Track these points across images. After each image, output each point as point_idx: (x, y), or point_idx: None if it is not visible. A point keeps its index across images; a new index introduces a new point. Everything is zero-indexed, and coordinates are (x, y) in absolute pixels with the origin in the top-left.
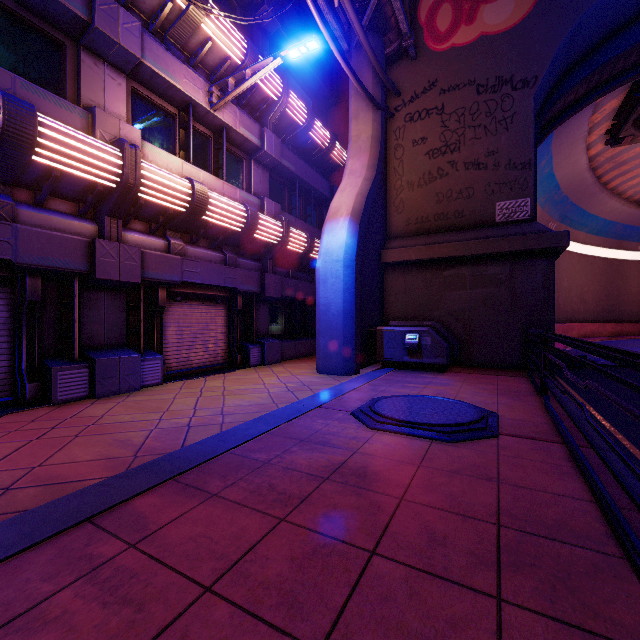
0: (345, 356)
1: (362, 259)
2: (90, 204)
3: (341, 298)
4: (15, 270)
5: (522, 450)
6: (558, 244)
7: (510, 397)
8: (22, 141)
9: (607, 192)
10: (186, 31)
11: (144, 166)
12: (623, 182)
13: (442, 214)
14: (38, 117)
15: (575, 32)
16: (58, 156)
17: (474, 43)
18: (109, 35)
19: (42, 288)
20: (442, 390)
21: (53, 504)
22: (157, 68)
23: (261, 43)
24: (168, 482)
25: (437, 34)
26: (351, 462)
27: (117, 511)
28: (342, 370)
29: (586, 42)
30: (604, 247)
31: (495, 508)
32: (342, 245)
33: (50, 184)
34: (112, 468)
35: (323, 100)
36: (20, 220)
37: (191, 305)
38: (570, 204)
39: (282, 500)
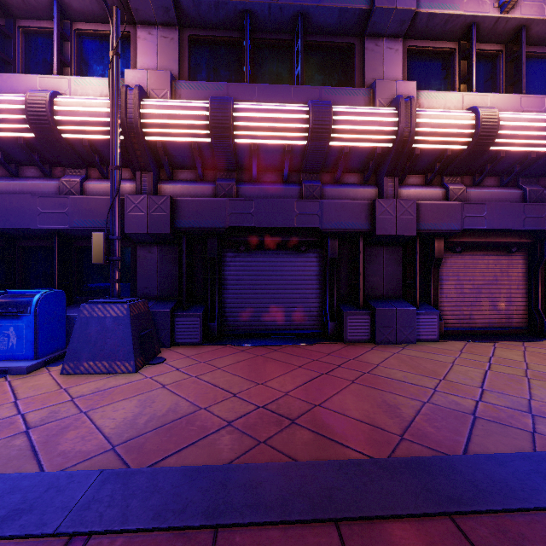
0: None
1: None
2: (371, 170)
3: None
4: (322, 235)
5: None
6: None
7: None
8: (323, 133)
9: None
10: None
11: (418, 114)
12: None
13: None
14: (332, 109)
15: None
16: (346, 135)
17: None
18: (386, 7)
19: (338, 247)
20: None
21: (313, 467)
22: (433, 8)
23: None
24: (442, 519)
25: None
26: None
27: (368, 531)
28: None
29: None
30: None
31: None
32: None
33: (342, 162)
34: (374, 443)
35: None
36: (325, 197)
37: (473, 256)
38: None
39: None
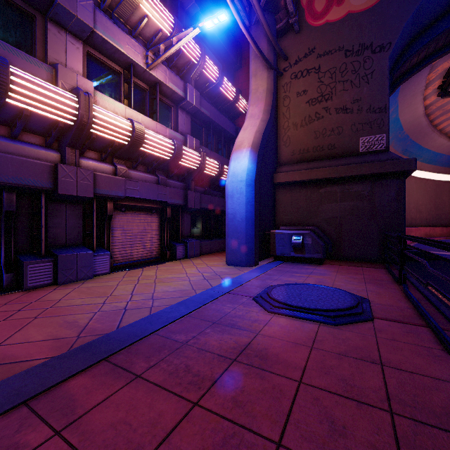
0: (247, 252)
1: (259, 180)
2: (54, 137)
3: (244, 209)
4: None
5: (395, 333)
6: (408, 168)
7: (375, 285)
8: None
9: (437, 132)
10: (128, 9)
11: (95, 109)
12: (449, 124)
13: (319, 147)
14: (10, 68)
15: (420, 9)
16: (27, 99)
17: (343, 19)
18: (68, 9)
19: (17, 201)
20: (322, 279)
21: None
22: (106, 36)
23: (185, 22)
24: (101, 362)
25: (315, 13)
26: (254, 344)
27: (52, 393)
28: (245, 263)
29: (427, 17)
30: (434, 172)
31: (384, 393)
32: (245, 169)
33: (22, 121)
34: (57, 348)
35: (230, 65)
36: None
37: (133, 214)
38: (410, 141)
39: (196, 382)
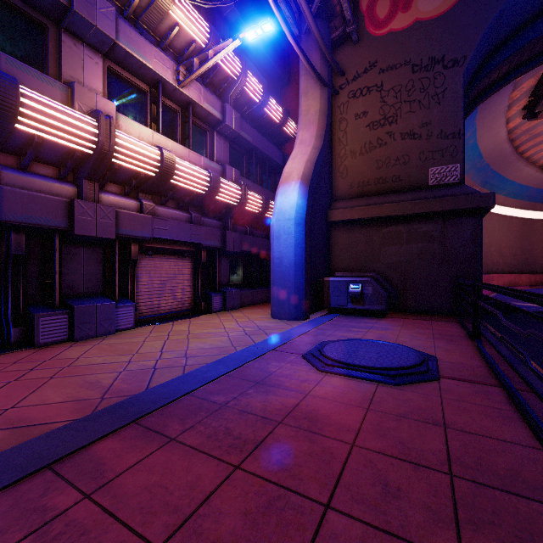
0: (296, 303)
1: (311, 218)
2: (69, 168)
3: (293, 252)
4: (1, 227)
5: (463, 393)
6: (485, 204)
7: (445, 341)
8: (5, 110)
9: (523, 160)
10: (156, 17)
11: (118, 135)
12: (537, 152)
13: (381, 178)
14: (20, 89)
15: (500, 17)
16: (39, 124)
17: (409, 28)
18: (86, 18)
19: (26, 243)
20: (383, 334)
21: (17, 449)
22: (130, 49)
23: (223, 30)
24: (130, 425)
25: (377, 21)
26: (303, 405)
27: (78, 456)
28: (293, 316)
29: (509, 26)
30: (520, 208)
31: (445, 456)
32: (293, 205)
33: (33, 150)
34: (79, 410)
35: (277, 81)
36: (6, 182)
37: (161, 258)
38: (491, 171)
39: (237, 445)
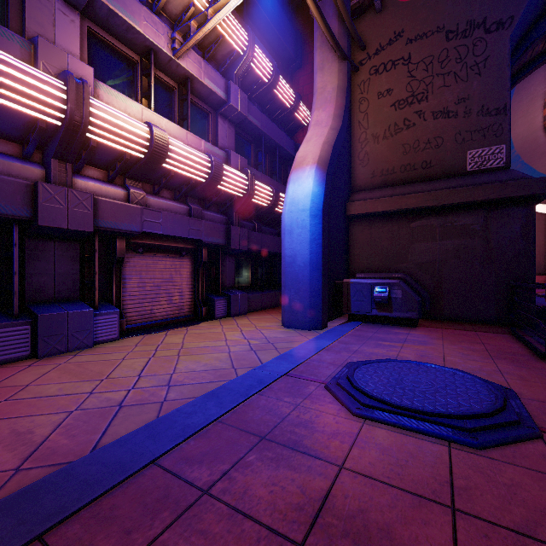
0: (312, 310)
1: (328, 210)
2: (33, 144)
3: (307, 249)
4: None
5: None
6: (541, 190)
7: (510, 362)
8: None
9: None
10: None
11: (94, 104)
12: None
13: (409, 165)
14: None
15: None
16: None
17: None
18: None
19: None
20: (424, 351)
21: None
22: (113, 6)
23: None
24: None
25: None
26: (339, 496)
27: None
28: (308, 324)
29: None
30: None
31: None
32: (308, 194)
33: None
34: None
35: (288, 63)
36: None
37: (154, 257)
38: (521, 163)
39: None
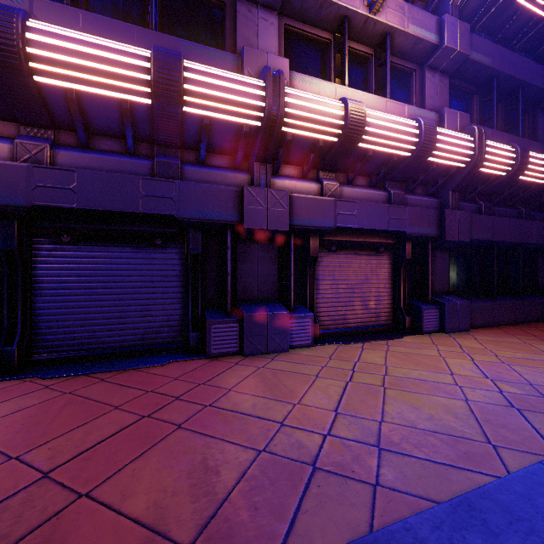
0: None
1: None
2: (241, 152)
3: None
4: (181, 226)
5: None
6: None
7: None
8: (171, 91)
9: None
10: None
11: (288, 93)
12: None
13: None
14: (185, 63)
15: None
16: (203, 101)
17: None
18: None
19: (203, 242)
20: None
21: None
22: None
23: None
24: None
25: None
26: None
27: None
28: None
29: None
30: None
31: None
32: None
33: (204, 136)
34: None
35: None
36: (186, 178)
37: (347, 255)
38: None
39: None
